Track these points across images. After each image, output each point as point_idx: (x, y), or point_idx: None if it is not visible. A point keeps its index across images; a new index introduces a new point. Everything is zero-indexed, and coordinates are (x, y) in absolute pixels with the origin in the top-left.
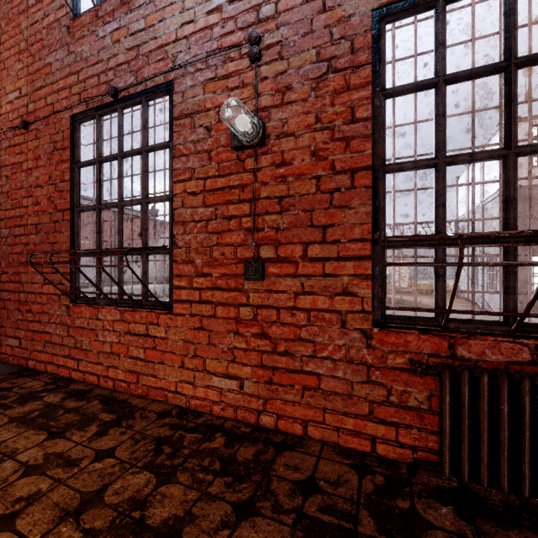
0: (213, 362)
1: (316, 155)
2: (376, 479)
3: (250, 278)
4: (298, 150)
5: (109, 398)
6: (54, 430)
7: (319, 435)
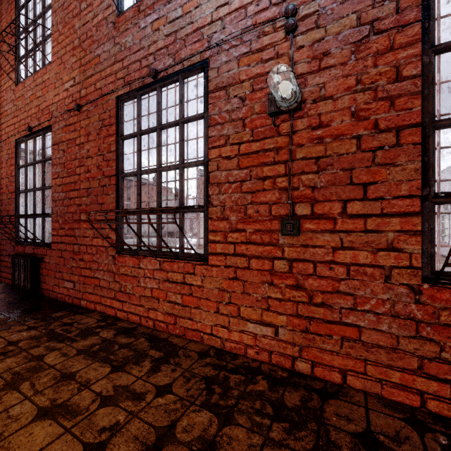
0: (247, 310)
1: (356, 115)
2: (438, 438)
3: (287, 234)
4: (335, 112)
5: (152, 336)
6: (115, 364)
7: (359, 384)
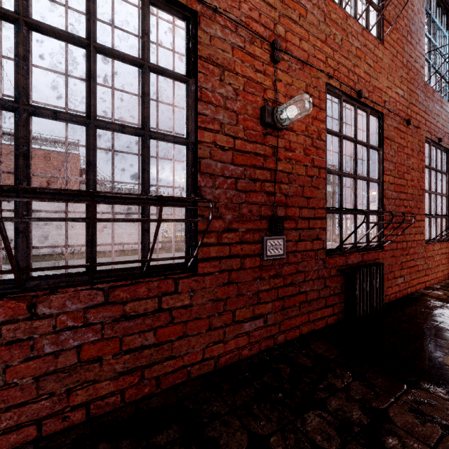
0: None
1: None
2: None
3: None
4: None
5: None
6: None
7: None
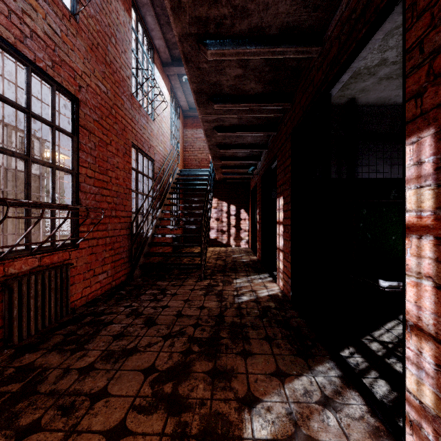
0: None
1: None
2: None
3: None
4: None
5: None
6: None
7: None
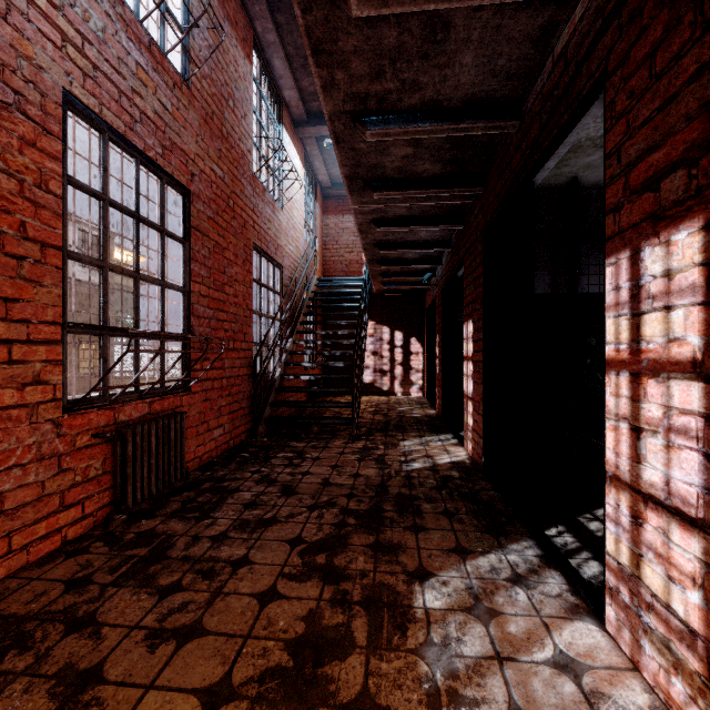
0: None
1: None
2: (97, 546)
3: None
4: None
5: None
6: None
7: (2, 573)
